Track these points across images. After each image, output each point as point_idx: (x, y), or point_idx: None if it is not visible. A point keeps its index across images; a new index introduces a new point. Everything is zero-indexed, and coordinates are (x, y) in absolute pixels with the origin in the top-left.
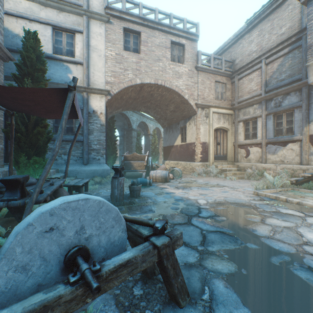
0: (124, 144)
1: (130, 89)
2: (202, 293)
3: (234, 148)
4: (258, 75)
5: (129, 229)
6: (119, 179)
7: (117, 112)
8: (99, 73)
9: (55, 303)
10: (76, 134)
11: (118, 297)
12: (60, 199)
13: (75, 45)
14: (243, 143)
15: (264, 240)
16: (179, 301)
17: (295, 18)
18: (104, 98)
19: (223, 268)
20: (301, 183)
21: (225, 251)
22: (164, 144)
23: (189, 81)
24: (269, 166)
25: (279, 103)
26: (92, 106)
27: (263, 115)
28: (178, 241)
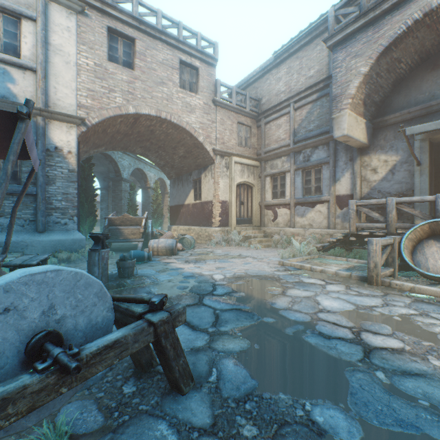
0: (109, 200)
1: (119, 120)
2: (209, 375)
3: (261, 209)
4: (287, 121)
5: (117, 309)
6: (101, 252)
7: (97, 151)
8: (66, 89)
9: (18, 395)
10: (26, 184)
11: (101, 401)
12: (19, 272)
13: (21, 37)
14: (271, 202)
15: (282, 313)
16: (181, 387)
17: (323, 62)
18: (76, 129)
19: (235, 346)
20: (327, 250)
21: (240, 329)
22: (171, 202)
23: (204, 119)
24: (298, 231)
25: (308, 157)
26: (53, 140)
27: (292, 170)
28: (180, 317)
